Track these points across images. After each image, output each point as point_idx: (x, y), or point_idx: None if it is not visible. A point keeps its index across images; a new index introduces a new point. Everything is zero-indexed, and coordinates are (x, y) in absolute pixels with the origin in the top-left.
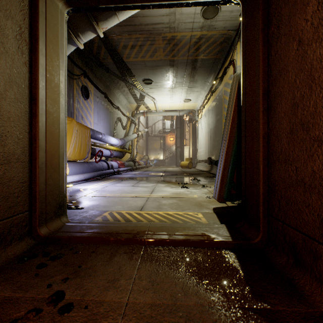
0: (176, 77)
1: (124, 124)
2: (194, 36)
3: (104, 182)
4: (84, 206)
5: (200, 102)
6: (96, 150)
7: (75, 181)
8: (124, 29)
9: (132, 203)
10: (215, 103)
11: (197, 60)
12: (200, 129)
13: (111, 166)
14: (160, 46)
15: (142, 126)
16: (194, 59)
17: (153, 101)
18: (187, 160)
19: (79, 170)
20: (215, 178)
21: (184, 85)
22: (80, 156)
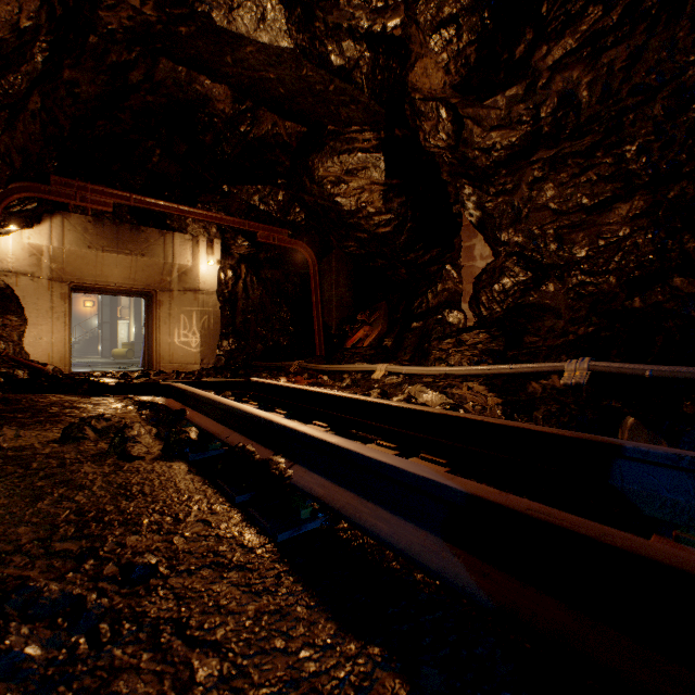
0: None
1: None
2: None
3: None
4: None
5: None
6: None
7: None
8: None
9: None
10: None
11: None
12: None
13: None
14: None
15: None
16: None
17: None
18: (125, 346)
19: None
20: None
21: None
22: None
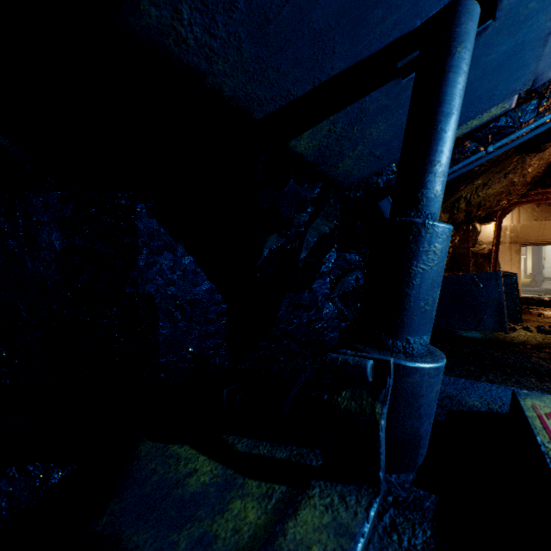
0: None
1: None
2: None
3: None
4: None
5: None
6: None
7: None
8: None
9: None
10: None
11: None
12: None
13: None
14: None
15: None
16: None
17: None
18: (527, 277)
19: None
20: None
21: None
22: None
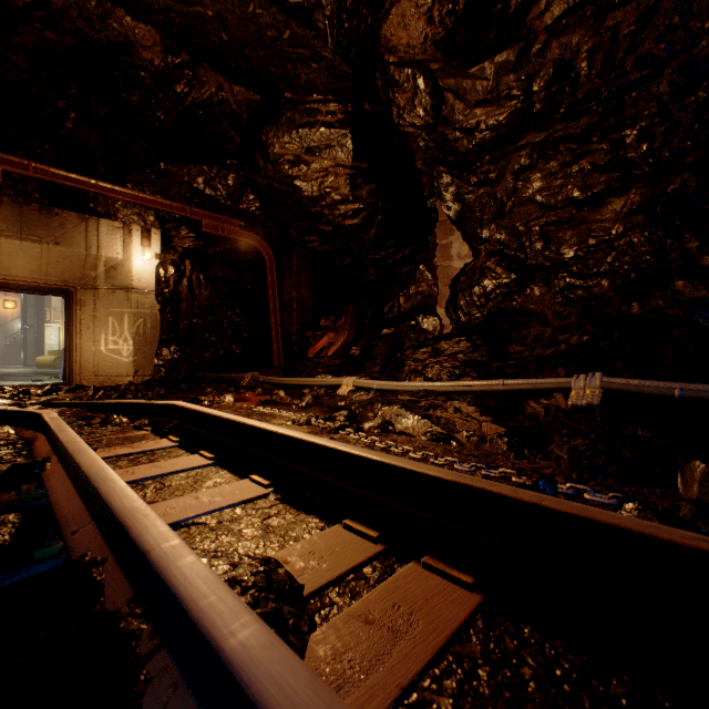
0: None
1: None
2: None
3: None
4: None
5: None
6: None
7: None
8: None
9: None
10: None
11: None
12: None
13: None
14: None
15: None
16: None
17: None
18: (53, 354)
19: None
20: None
21: None
22: None
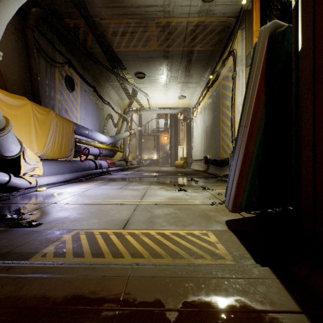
0: (170, 71)
1: (115, 122)
2: (190, 22)
3: (87, 184)
4: (44, 221)
5: (195, 99)
6: (81, 147)
7: (52, 183)
8: (113, 11)
9: (114, 214)
10: (212, 98)
11: (193, 51)
12: (195, 127)
13: (100, 165)
14: (154, 33)
15: (135, 124)
16: (190, 50)
17: (146, 97)
18: (182, 159)
19: (59, 170)
20: (214, 179)
21: (179, 80)
22: (61, 153)
